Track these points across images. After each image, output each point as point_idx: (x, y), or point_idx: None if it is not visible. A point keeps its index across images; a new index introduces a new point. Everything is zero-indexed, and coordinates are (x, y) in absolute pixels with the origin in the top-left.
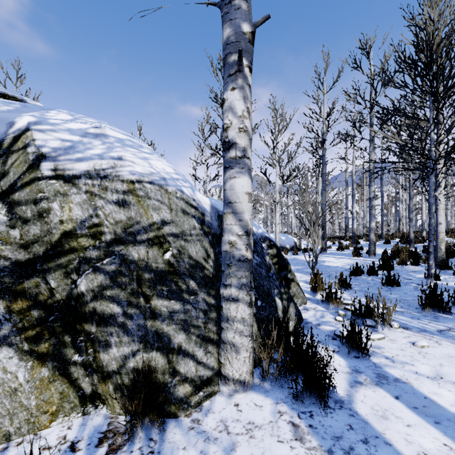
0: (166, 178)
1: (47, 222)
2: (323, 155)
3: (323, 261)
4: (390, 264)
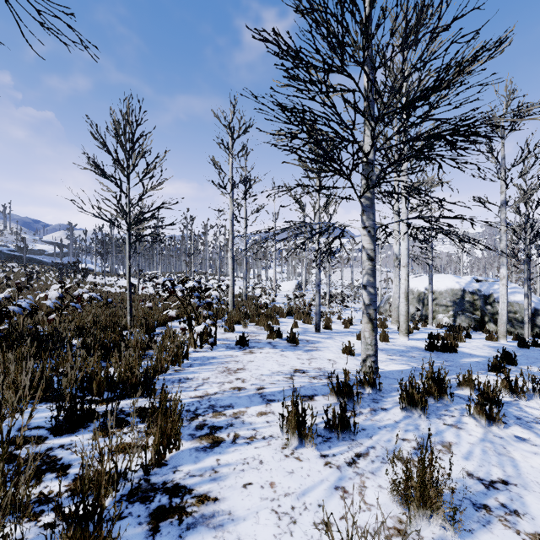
0: (519, 301)
1: (496, 308)
2: None
3: None
4: None
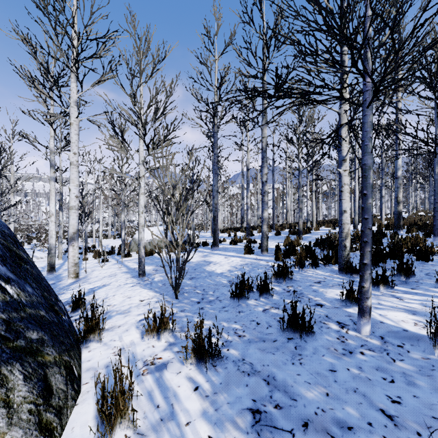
0: None
1: None
2: (214, 132)
3: (208, 262)
4: (288, 272)
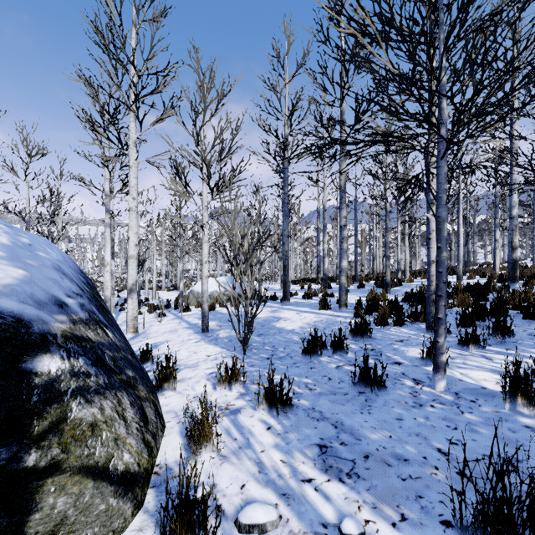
0: None
1: None
2: (284, 167)
3: (278, 318)
4: (367, 329)
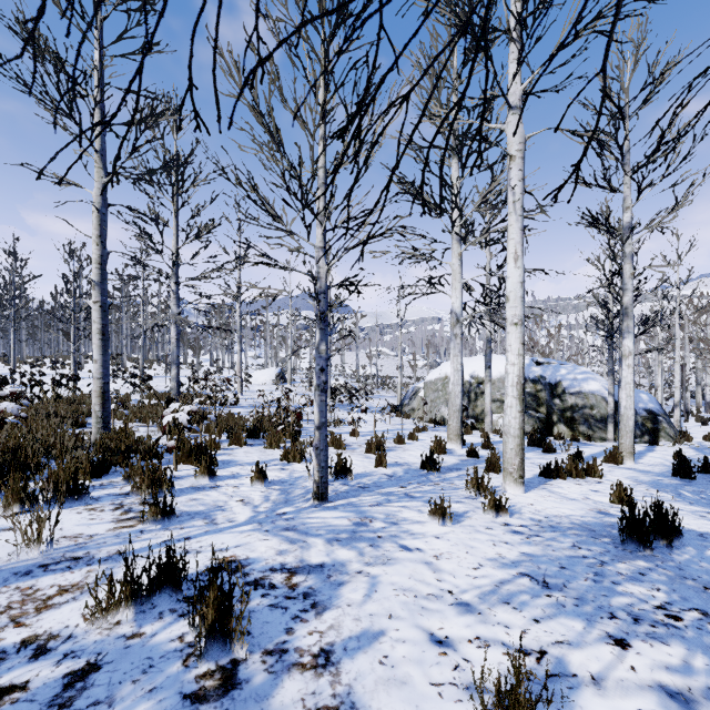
0: (595, 390)
1: (567, 403)
2: None
3: None
4: None
